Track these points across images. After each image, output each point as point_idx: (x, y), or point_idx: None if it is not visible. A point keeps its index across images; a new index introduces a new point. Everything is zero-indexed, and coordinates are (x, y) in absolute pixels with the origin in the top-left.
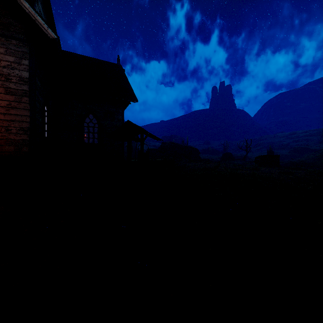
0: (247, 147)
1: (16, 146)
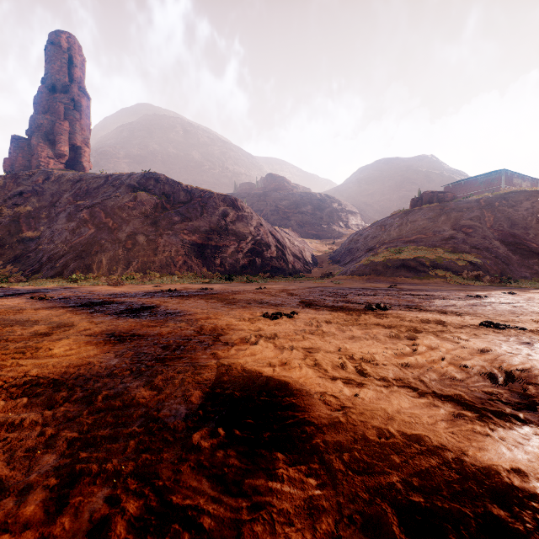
0: None
1: None
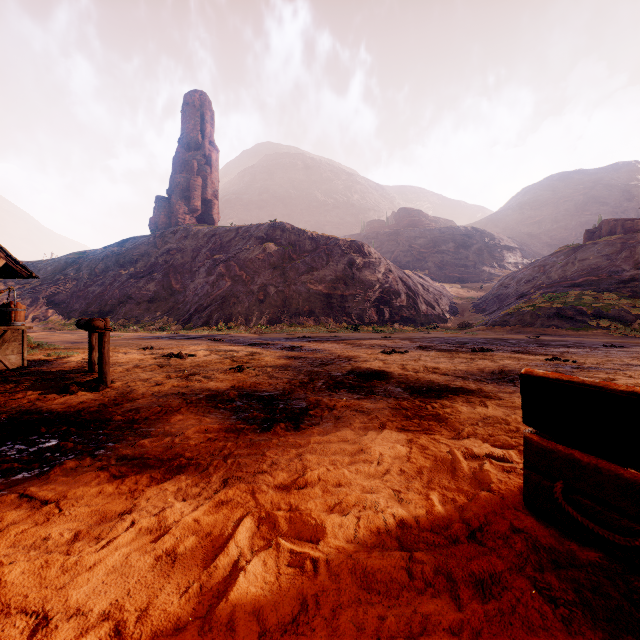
0: None
1: None
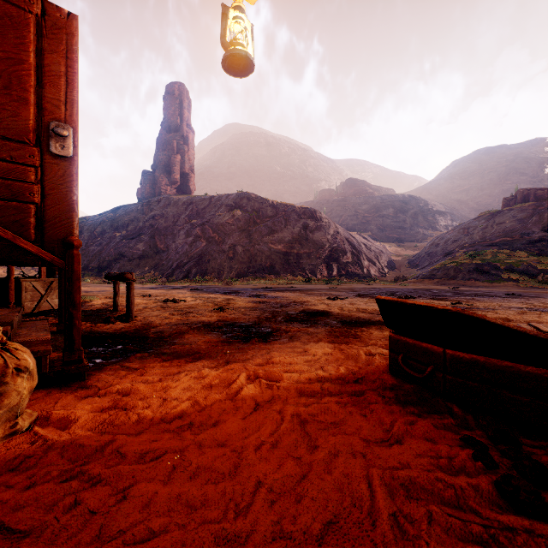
0: None
1: None
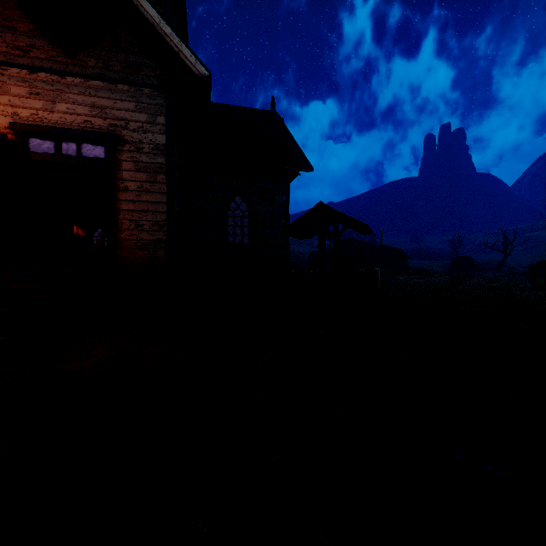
0: (504, 245)
1: (149, 250)
